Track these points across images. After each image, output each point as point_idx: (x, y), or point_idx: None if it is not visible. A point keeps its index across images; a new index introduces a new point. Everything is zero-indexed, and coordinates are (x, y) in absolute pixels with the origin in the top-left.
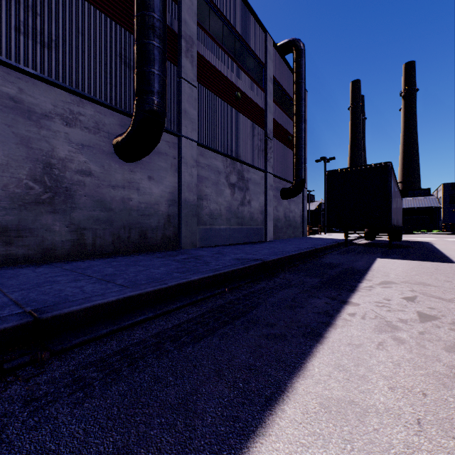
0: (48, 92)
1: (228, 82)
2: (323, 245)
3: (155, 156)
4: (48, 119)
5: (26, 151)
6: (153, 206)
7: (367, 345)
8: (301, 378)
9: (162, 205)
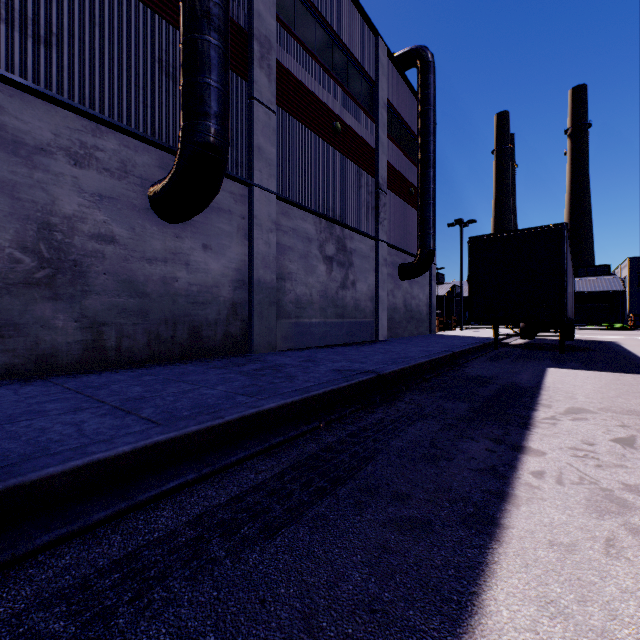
0: (46, 112)
1: (323, 108)
2: (463, 347)
3: (213, 215)
4: (46, 154)
5: (10, 203)
6: (211, 289)
7: (587, 547)
8: (478, 638)
9: (224, 288)
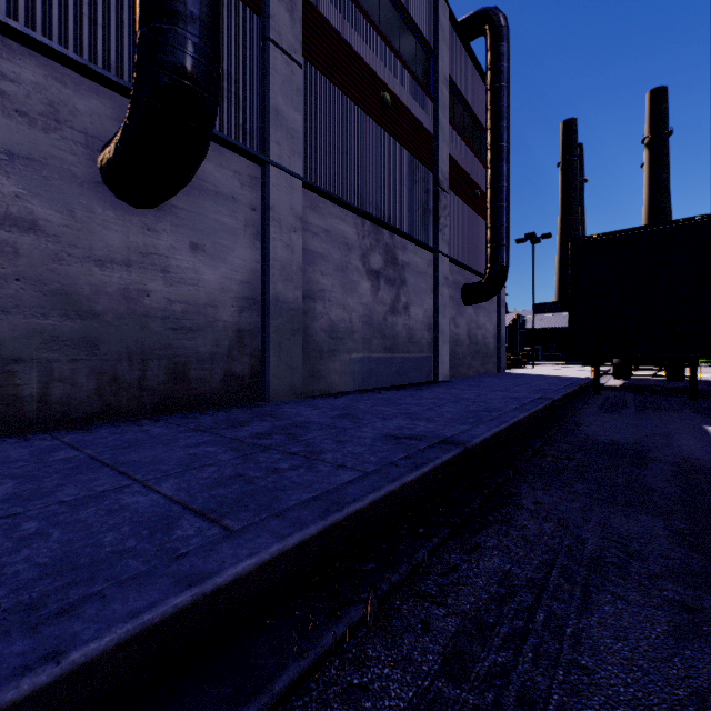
0: None
1: (366, 71)
2: (560, 393)
3: (207, 201)
4: None
5: None
6: (204, 310)
7: None
8: None
9: (224, 309)
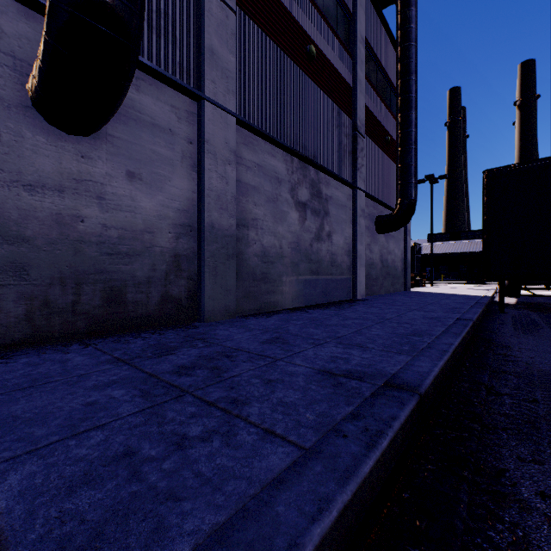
0: None
1: (295, 25)
2: (475, 312)
3: (144, 132)
4: None
5: None
6: (141, 236)
7: None
8: None
9: (161, 235)
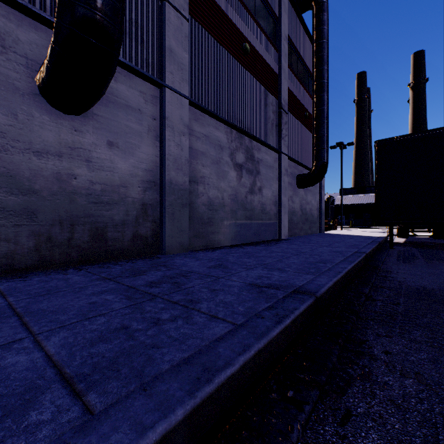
0: None
1: (233, 28)
2: (369, 248)
3: (120, 111)
4: None
5: None
6: (118, 189)
7: None
8: None
9: (133, 189)
